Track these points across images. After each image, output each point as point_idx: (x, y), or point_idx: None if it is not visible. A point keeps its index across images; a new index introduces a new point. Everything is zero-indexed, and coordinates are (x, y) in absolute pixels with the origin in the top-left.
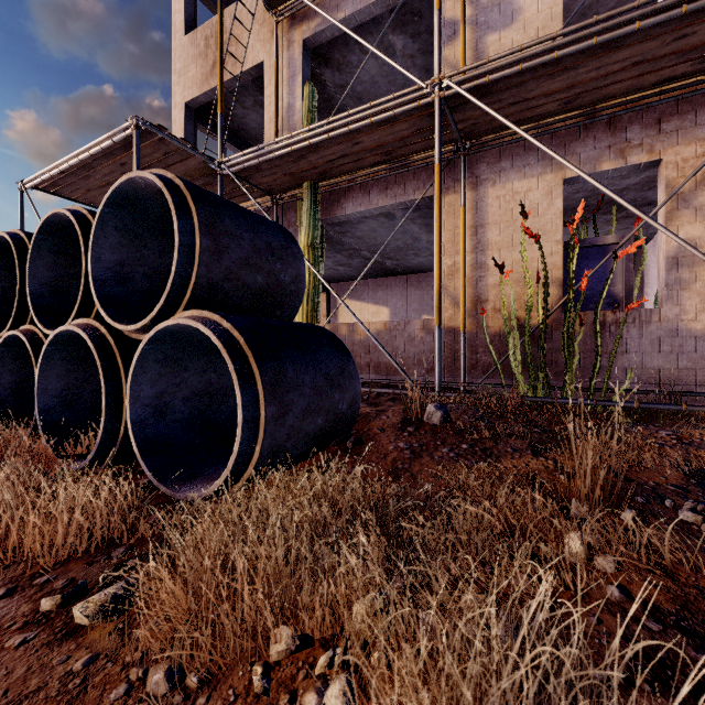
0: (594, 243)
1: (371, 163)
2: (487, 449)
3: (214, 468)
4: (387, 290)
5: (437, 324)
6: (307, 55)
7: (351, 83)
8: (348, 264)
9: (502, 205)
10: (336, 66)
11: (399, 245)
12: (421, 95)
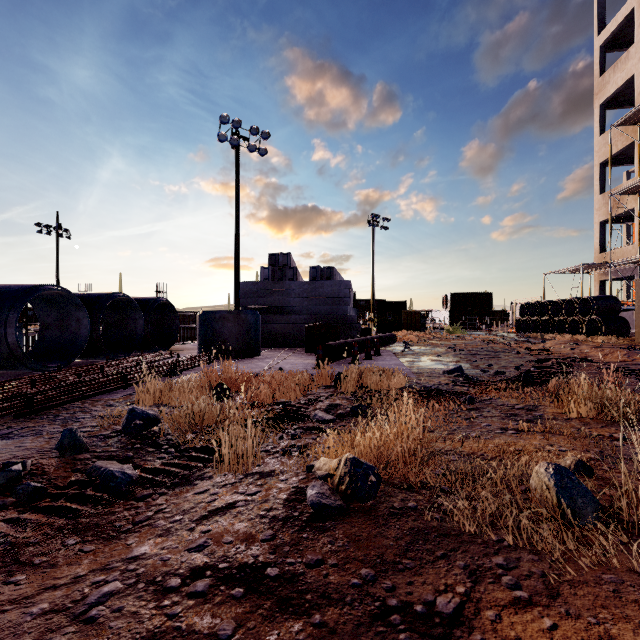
0: None
1: None
2: None
3: None
4: None
5: None
6: None
7: None
8: None
9: None
10: None
11: None
12: None
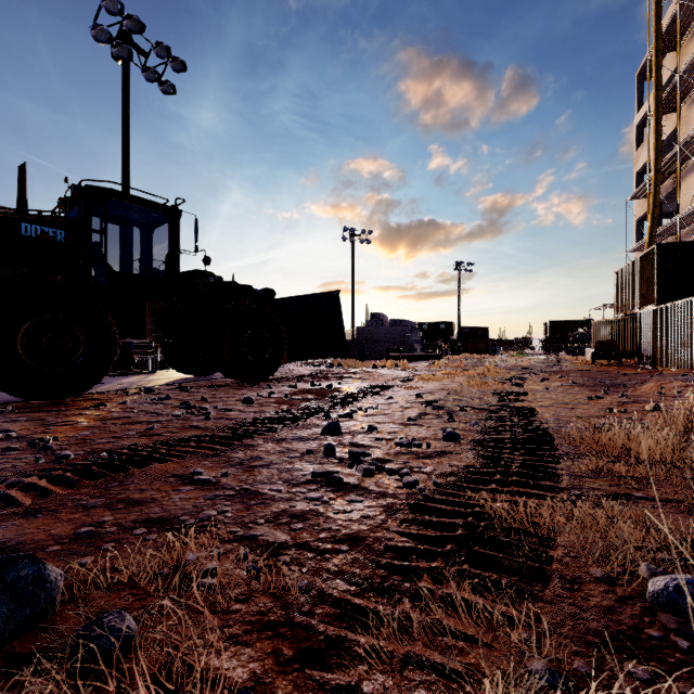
0: None
1: None
2: None
3: None
4: None
5: None
6: None
7: None
8: None
9: None
10: None
11: None
12: None
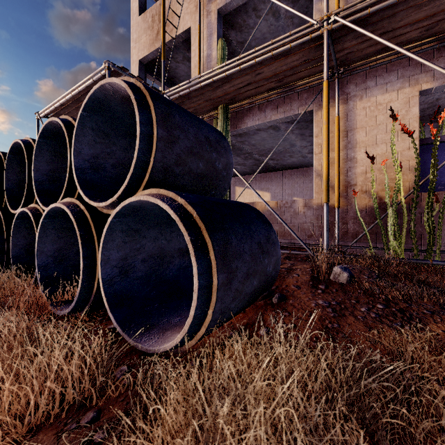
0: (442, 140)
1: (267, 89)
2: (404, 311)
3: (166, 318)
4: (268, 181)
5: (326, 202)
6: (220, 20)
7: (252, 34)
8: (243, 164)
9: (368, 114)
10: (238, 28)
11: (280, 149)
12: (312, 30)
